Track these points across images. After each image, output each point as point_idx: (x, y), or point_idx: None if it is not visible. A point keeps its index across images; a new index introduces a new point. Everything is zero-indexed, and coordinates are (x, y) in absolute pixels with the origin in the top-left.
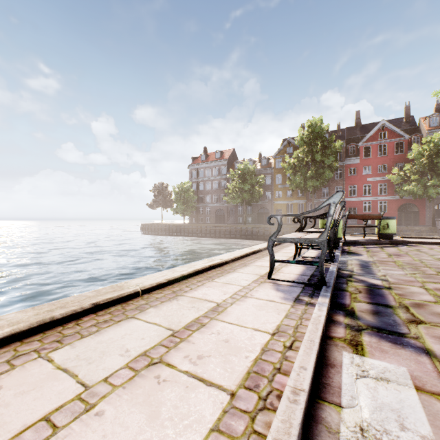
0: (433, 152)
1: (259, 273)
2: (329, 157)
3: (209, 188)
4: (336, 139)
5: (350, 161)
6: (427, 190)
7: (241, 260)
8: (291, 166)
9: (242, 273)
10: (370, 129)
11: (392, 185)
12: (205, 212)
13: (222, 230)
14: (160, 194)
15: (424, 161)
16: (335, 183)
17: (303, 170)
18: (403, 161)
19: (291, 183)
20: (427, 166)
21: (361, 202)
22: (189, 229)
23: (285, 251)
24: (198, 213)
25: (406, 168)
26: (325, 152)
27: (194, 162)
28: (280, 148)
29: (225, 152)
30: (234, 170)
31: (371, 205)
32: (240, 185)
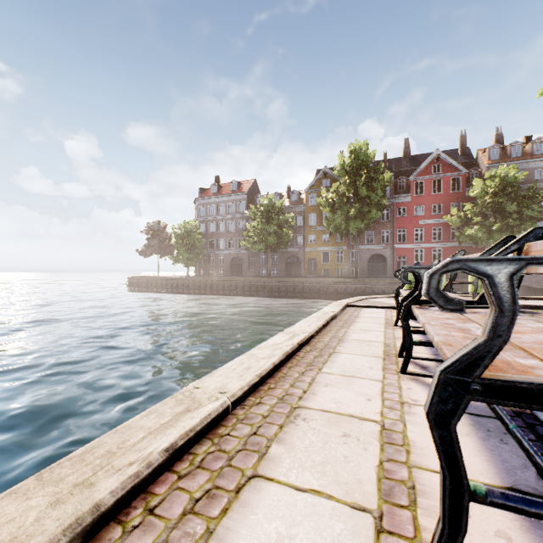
0: (498, 190)
1: (359, 492)
2: (377, 192)
3: (222, 229)
4: (382, 171)
5: (400, 198)
6: (492, 236)
7: (276, 378)
8: (328, 203)
9: (291, 490)
10: (421, 161)
11: (448, 230)
12: (217, 261)
13: (239, 285)
14: (155, 237)
15: (488, 200)
16: (382, 225)
17: (344, 207)
18: (460, 200)
19: (330, 224)
20: (490, 206)
21: (413, 250)
22: (195, 284)
23: (358, 335)
24: (208, 263)
25: (467, 208)
26: (371, 185)
27: (202, 195)
28: (314, 179)
29: (244, 184)
30: (255, 206)
31: (424, 253)
32: (263, 226)
